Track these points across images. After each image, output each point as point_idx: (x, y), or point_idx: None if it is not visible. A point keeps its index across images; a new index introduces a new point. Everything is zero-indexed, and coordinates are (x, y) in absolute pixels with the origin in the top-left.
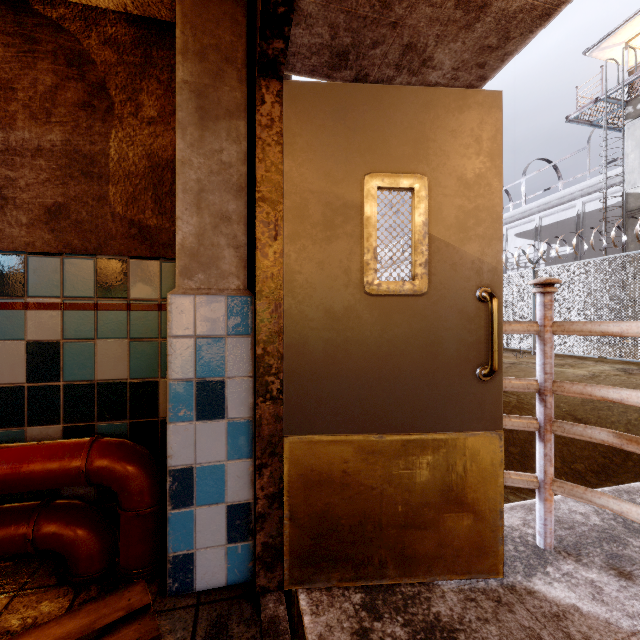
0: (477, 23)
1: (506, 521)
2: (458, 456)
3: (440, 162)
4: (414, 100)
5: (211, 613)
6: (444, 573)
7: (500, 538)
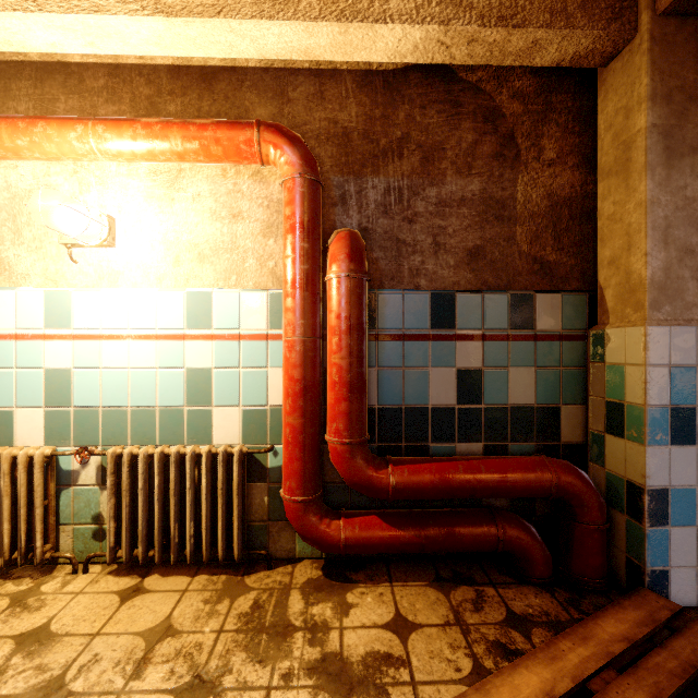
0: None
1: None
2: None
3: None
4: None
5: None
6: None
7: None
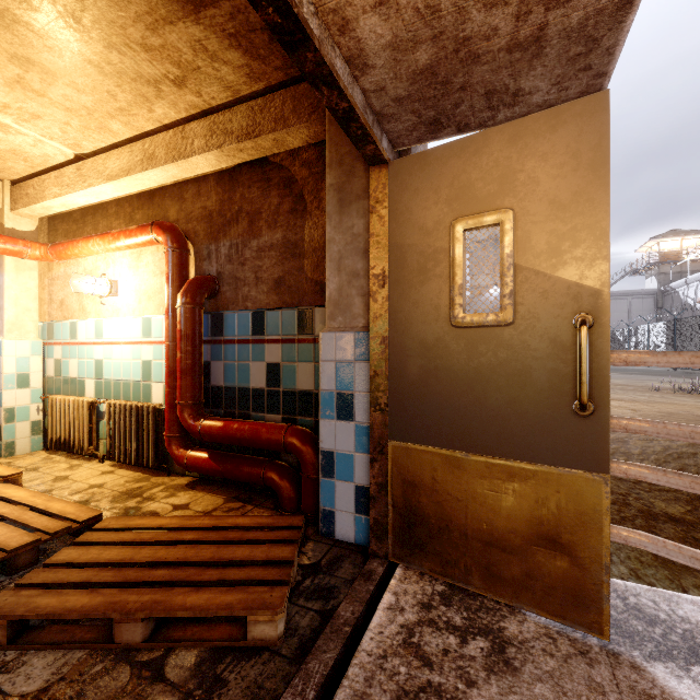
0: (544, 49)
1: (683, 611)
2: (549, 491)
3: (528, 190)
4: (500, 138)
5: (338, 552)
6: (532, 605)
7: (605, 596)
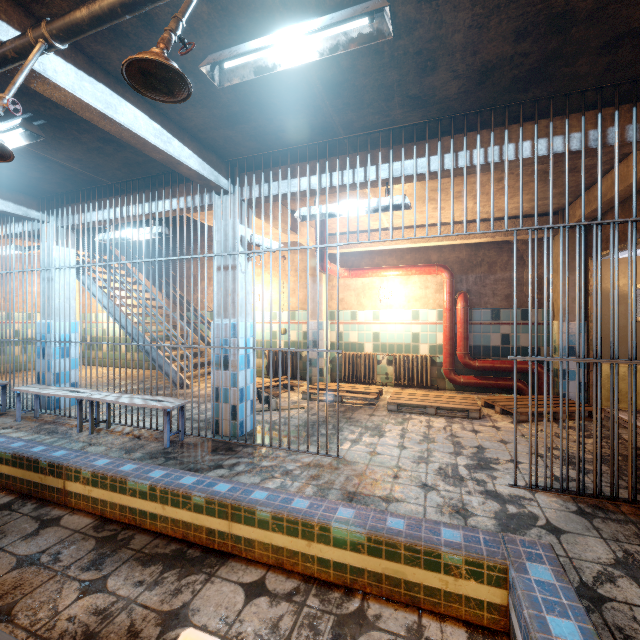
0: None
1: None
2: None
3: None
4: None
5: None
6: None
7: None
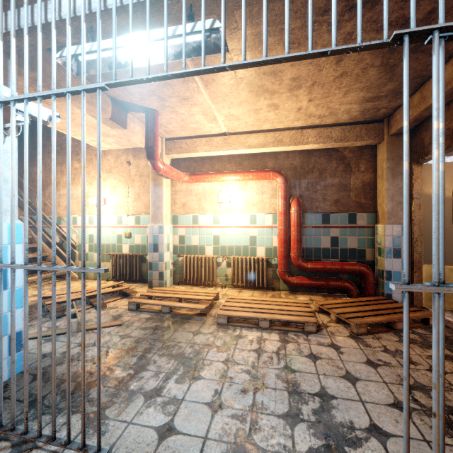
0: None
1: None
2: None
3: None
4: None
5: None
6: None
7: None
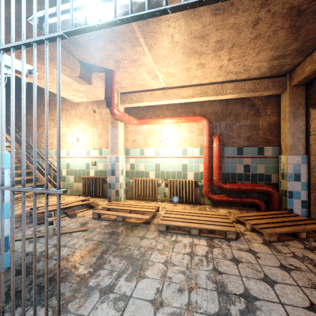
0: None
1: None
2: None
3: None
4: None
5: None
6: None
7: None
